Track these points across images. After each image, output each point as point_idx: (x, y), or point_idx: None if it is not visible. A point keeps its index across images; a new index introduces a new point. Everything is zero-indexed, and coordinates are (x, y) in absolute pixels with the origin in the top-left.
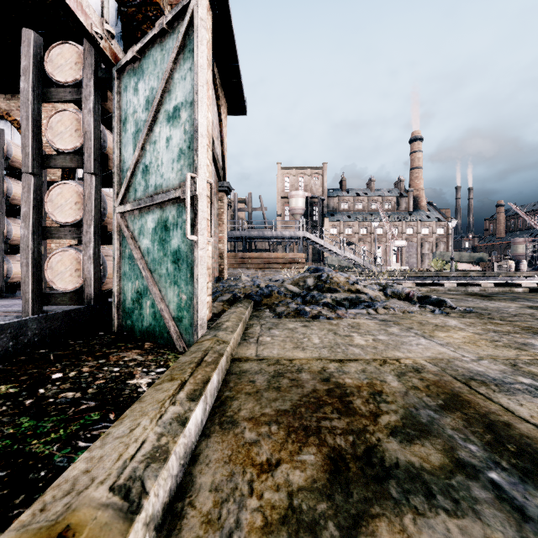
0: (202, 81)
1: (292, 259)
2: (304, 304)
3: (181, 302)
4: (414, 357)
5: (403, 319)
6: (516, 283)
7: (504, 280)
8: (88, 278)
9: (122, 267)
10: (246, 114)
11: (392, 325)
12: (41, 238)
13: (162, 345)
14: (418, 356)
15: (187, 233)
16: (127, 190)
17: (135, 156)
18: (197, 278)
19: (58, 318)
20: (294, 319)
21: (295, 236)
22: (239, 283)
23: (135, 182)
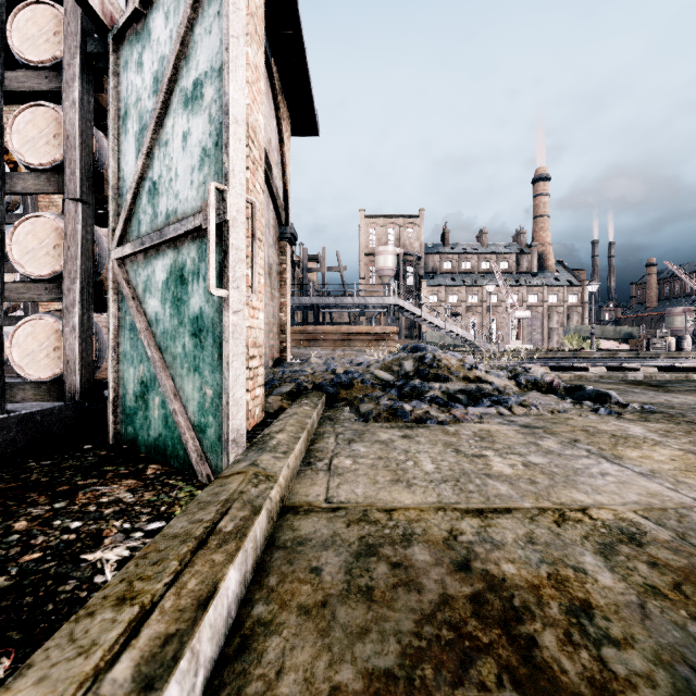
0: (236, 29)
1: (380, 334)
2: (402, 399)
3: (205, 400)
4: (610, 504)
5: (557, 424)
6: (688, 367)
7: (671, 363)
8: (71, 361)
9: (121, 344)
10: (318, 135)
11: (544, 435)
12: (2, 299)
13: (176, 468)
14: (617, 502)
15: (210, 284)
16: (127, 223)
17: (138, 168)
18: (228, 361)
19: (10, 424)
20: (388, 424)
21: (384, 304)
22: (305, 368)
23: (139, 210)
